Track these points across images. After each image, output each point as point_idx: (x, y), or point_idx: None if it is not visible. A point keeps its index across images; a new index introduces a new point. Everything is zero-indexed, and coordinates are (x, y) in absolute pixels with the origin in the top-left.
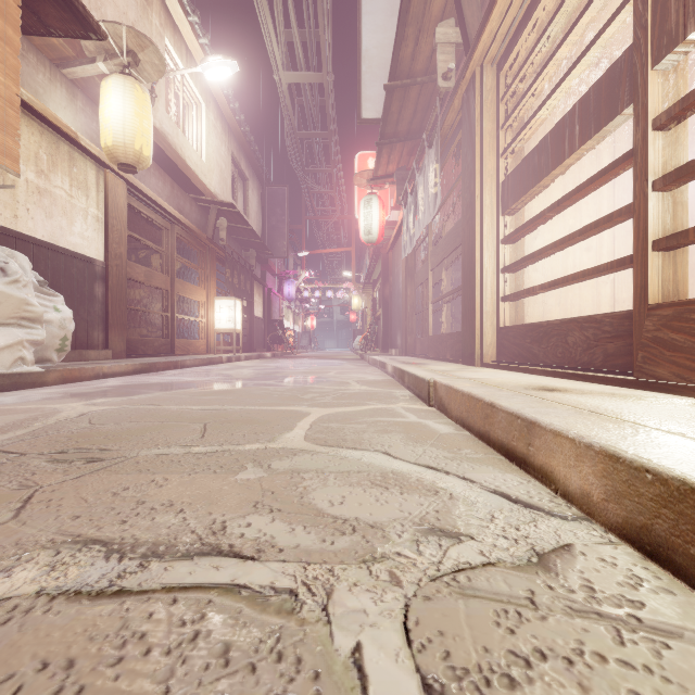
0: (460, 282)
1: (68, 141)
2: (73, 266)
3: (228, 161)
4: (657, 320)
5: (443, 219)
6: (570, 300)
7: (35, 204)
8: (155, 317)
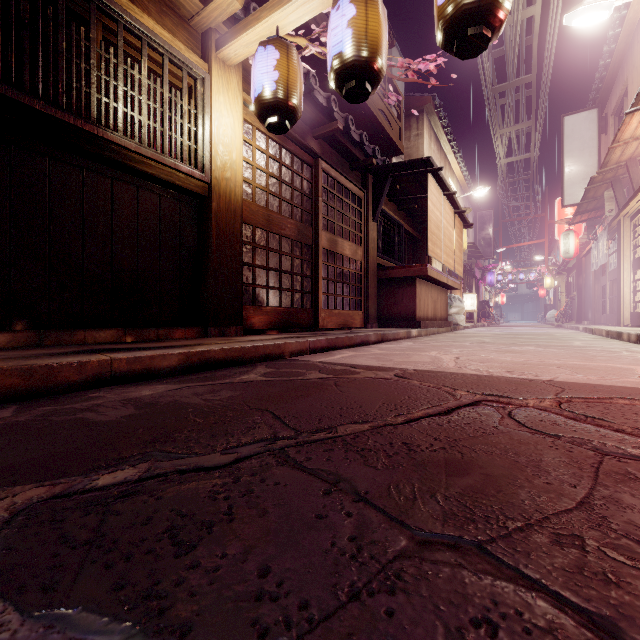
0: None
1: None
2: None
3: None
4: None
5: None
6: None
7: None
8: None
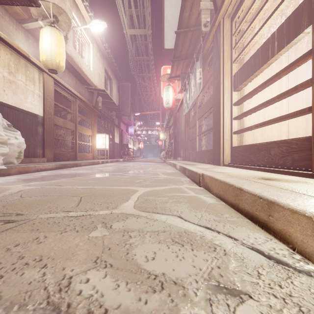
0: (211, 126)
1: (25, 58)
2: (27, 118)
3: (102, 70)
4: None
5: (202, 97)
6: (267, 133)
7: (8, 88)
8: (69, 143)
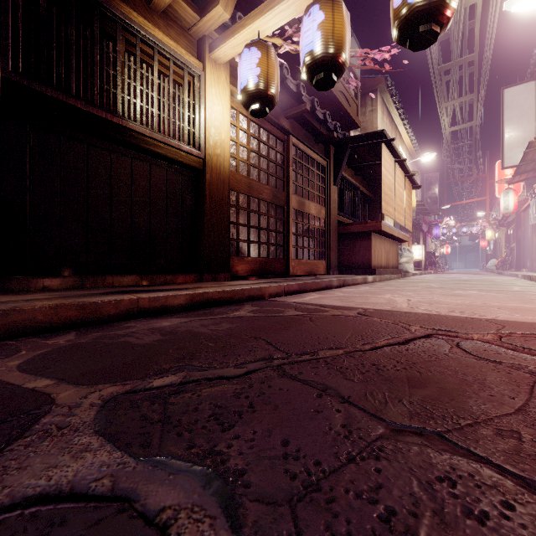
0: None
1: None
2: None
3: None
4: None
5: None
6: None
7: None
8: None
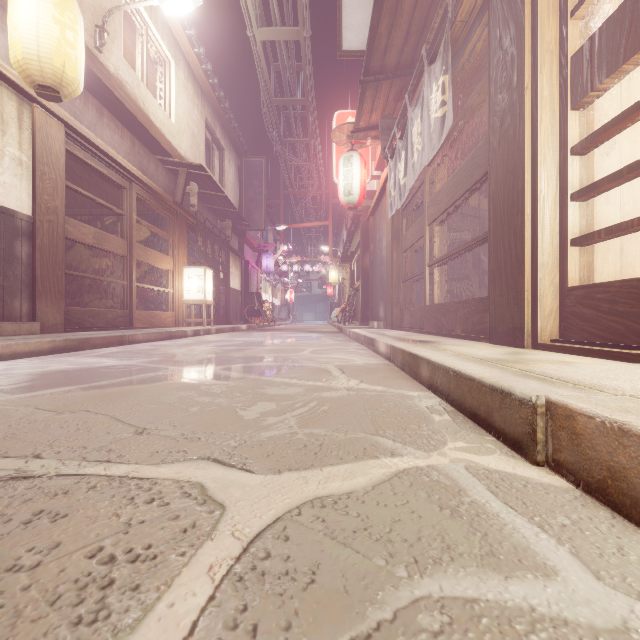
0: (453, 246)
1: None
2: None
3: (201, 126)
4: None
5: None
6: None
7: None
8: (121, 288)
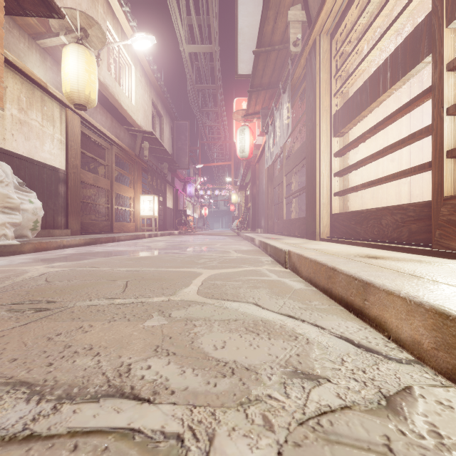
0: (304, 184)
1: (41, 89)
2: (44, 173)
3: (149, 104)
4: (451, 208)
5: (292, 142)
6: (380, 195)
7: (17, 131)
8: (101, 208)
